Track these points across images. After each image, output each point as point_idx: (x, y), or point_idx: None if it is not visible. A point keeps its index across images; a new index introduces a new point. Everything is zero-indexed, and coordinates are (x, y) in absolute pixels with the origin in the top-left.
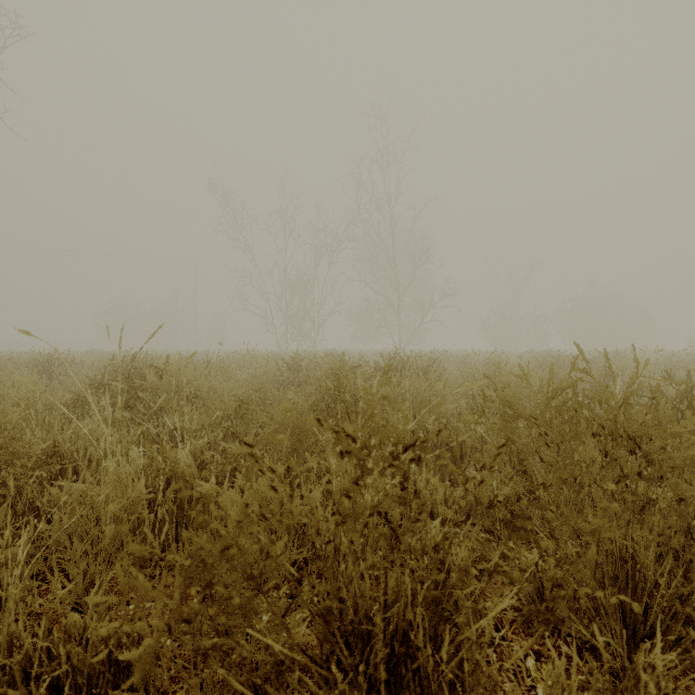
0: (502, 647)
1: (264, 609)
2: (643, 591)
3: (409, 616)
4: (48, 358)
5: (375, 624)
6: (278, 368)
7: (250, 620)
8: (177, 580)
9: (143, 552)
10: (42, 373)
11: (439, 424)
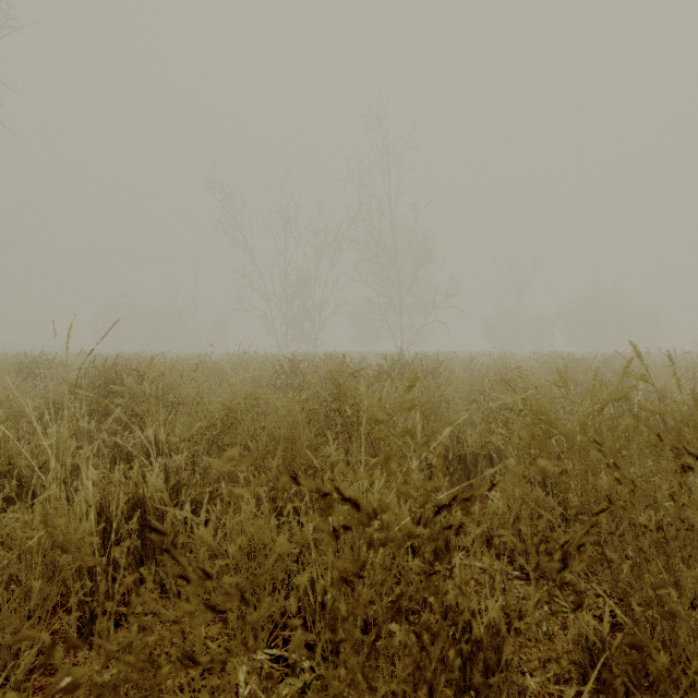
0: None
1: None
2: None
3: None
4: (33, 360)
5: None
6: (275, 371)
7: None
8: None
9: None
10: (28, 375)
11: (450, 434)
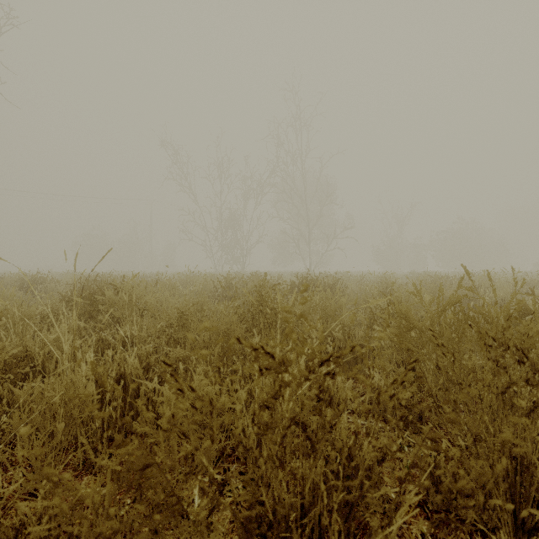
0: (402, 530)
1: (190, 511)
2: (530, 485)
3: (325, 521)
4: (32, 278)
5: (292, 532)
6: (214, 286)
7: (177, 520)
8: (95, 501)
9: (58, 475)
10: (27, 289)
11: (343, 331)
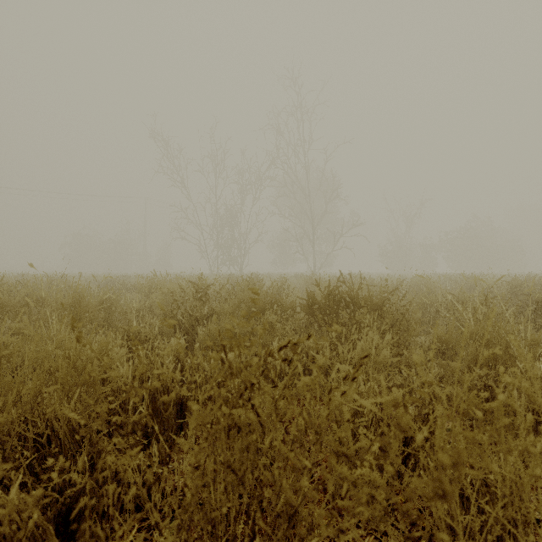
0: None
1: None
2: None
3: None
4: None
5: None
6: (174, 299)
7: None
8: None
9: None
10: None
11: None
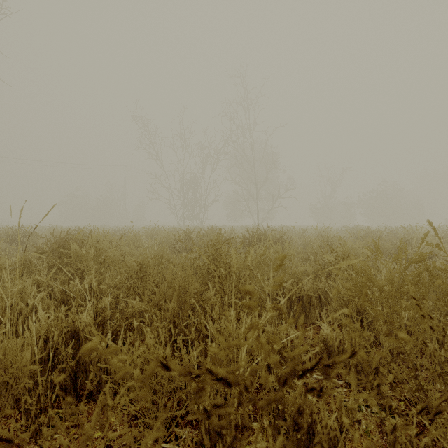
0: None
1: None
2: None
3: None
4: (16, 232)
5: None
6: (175, 239)
7: None
8: None
9: None
10: (12, 241)
11: (292, 282)
